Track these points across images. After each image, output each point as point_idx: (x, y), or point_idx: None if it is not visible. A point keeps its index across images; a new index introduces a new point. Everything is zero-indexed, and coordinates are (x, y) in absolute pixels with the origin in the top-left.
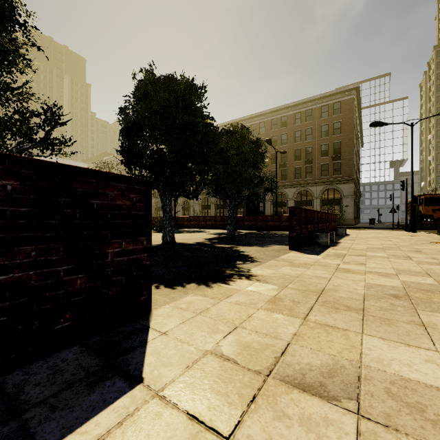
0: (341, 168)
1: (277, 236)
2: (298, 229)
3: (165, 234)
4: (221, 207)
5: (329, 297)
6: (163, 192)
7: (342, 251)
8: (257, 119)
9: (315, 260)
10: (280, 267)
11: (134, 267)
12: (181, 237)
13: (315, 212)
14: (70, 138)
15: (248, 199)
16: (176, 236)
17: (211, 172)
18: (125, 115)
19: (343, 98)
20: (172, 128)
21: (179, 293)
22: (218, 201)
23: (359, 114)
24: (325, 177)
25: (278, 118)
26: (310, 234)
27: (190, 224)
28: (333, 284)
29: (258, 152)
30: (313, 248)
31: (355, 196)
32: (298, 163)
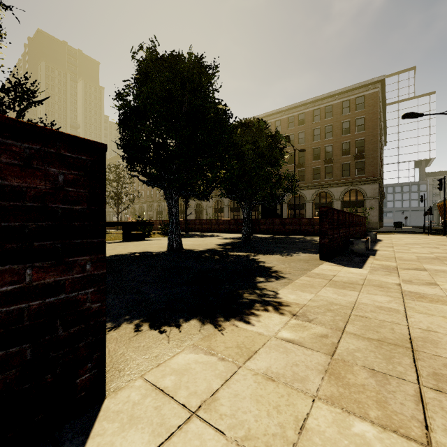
0: (364, 168)
1: (299, 242)
2: (331, 235)
3: (171, 240)
4: (234, 210)
5: (434, 361)
6: (169, 191)
7: (389, 262)
8: (273, 118)
9: (363, 277)
10: (318, 289)
11: (59, 320)
12: (190, 242)
13: (347, 214)
14: (52, 123)
15: (265, 199)
16: (185, 241)
17: (224, 170)
18: (122, 99)
19: (366, 92)
20: (179, 116)
21: (168, 343)
22: (231, 203)
23: (383, 109)
24: (346, 178)
25: (295, 116)
26: (342, 239)
27: (202, 228)
28: (420, 327)
29: (276, 147)
30: (349, 258)
31: (379, 198)
32: (317, 163)
